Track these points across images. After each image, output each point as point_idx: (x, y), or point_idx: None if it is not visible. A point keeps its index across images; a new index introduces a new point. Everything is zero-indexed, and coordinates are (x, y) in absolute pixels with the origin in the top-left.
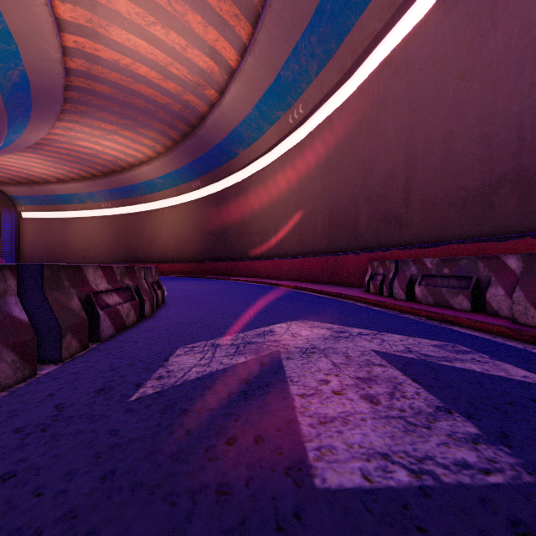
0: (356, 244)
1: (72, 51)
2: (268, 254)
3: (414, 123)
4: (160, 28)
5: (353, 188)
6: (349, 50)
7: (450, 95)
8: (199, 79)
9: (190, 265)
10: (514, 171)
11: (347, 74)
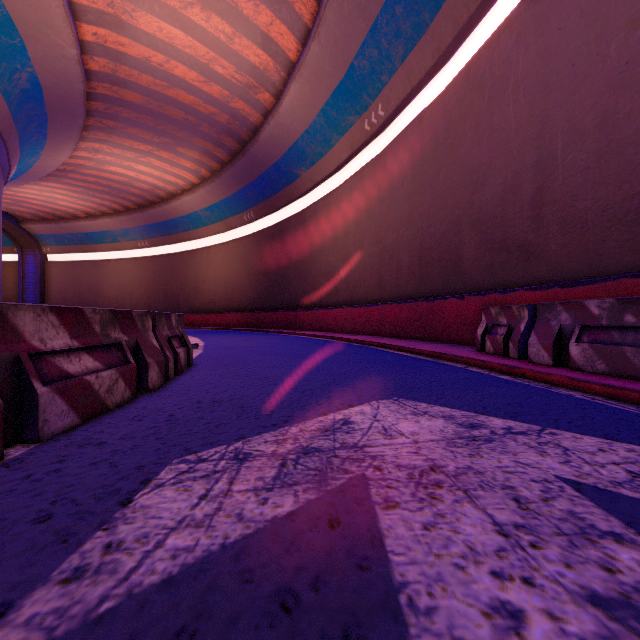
0: (458, 286)
1: (92, 47)
2: (337, 301)
3: (549, 108)
4: (199, 11)
5: (453, 208)
6: (449, 19)
7: (613, 56)
8: (250, 80)
9: (241, 316)
10: None
11: (446, 54)
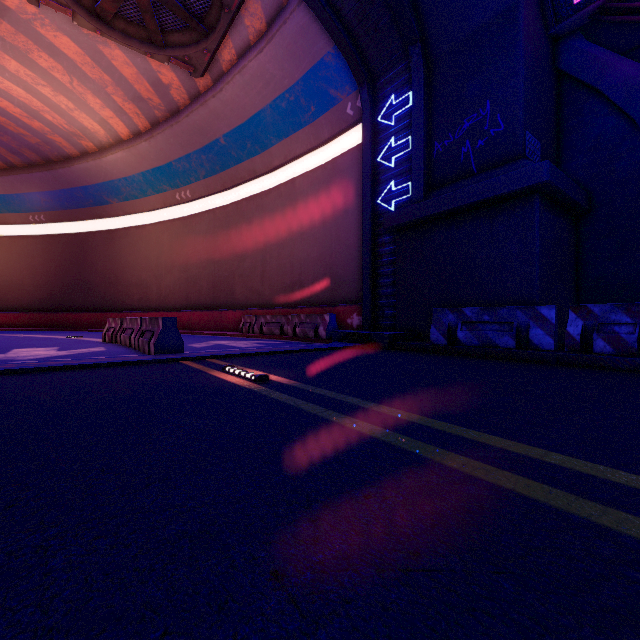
0: (233, 304)
1: None
2: (149, 306)
3: (265, 241)
4: (49, 90)
5: (231, 266)
6: (229, 178)
7: (280, 236)
8: (78, 132)
9: (25, 316)
10: (299, 280)
11: (228, 189)
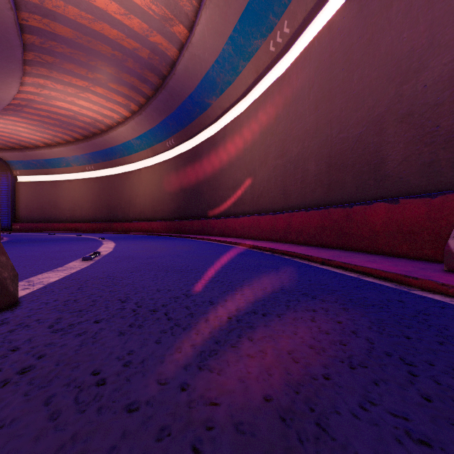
0: (379, 190)
1: None
2: (243, 210)
3: None
4: None
5: (372, 107)
6: None
7: None
8: (165, 11)
9: (164, 224)
10: None
11: None
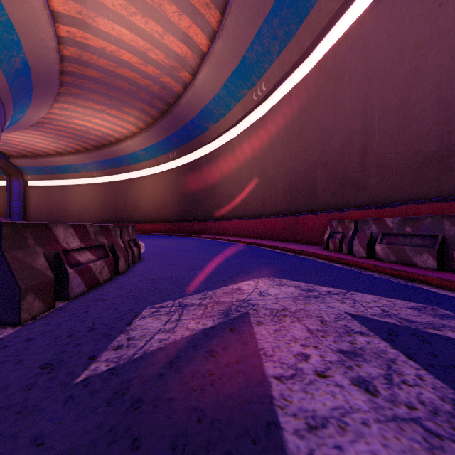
0: (314, 206)
1: (65, 40)
2: (234, 215)
3: (370, 93)
4: (140, 18)
5: (311, 155)
6: (308, 31)
7: (407, 64)
8: (175, 63)
9: (167, 225)
10: None
11: (306, 52)
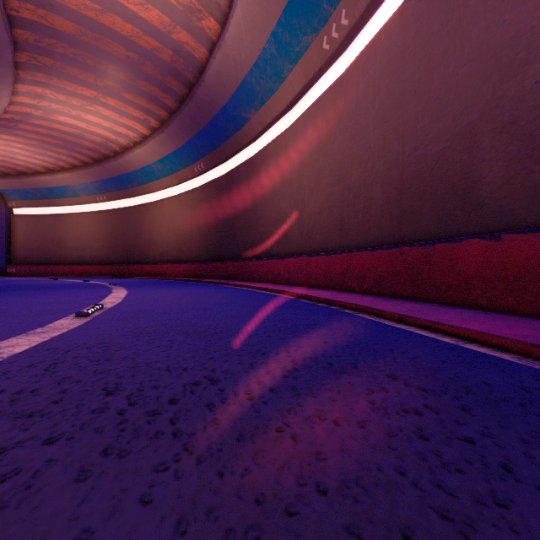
0: (469, 223)
1: None
2: (289, 250)
3: None
4: None
5: (459, 115)
6: None
7: None
8: (192, 0)
9: (192, 267)
10: None
11: None
